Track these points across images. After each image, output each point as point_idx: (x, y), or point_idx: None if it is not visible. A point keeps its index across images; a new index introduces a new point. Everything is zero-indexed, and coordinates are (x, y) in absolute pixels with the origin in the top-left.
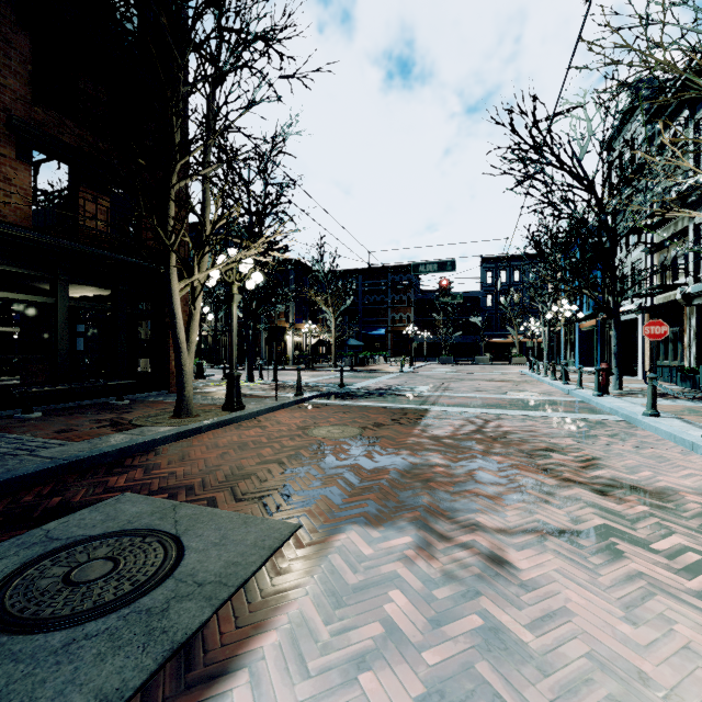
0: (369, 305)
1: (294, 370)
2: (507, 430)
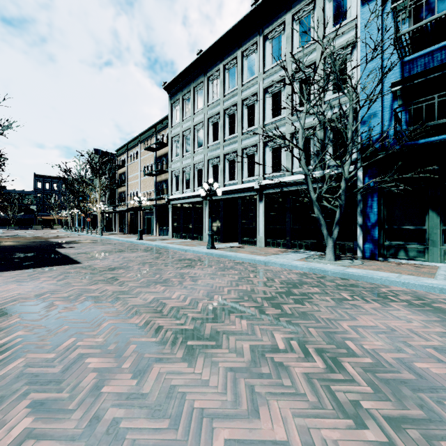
0: None
1: None
2: (62, 236)
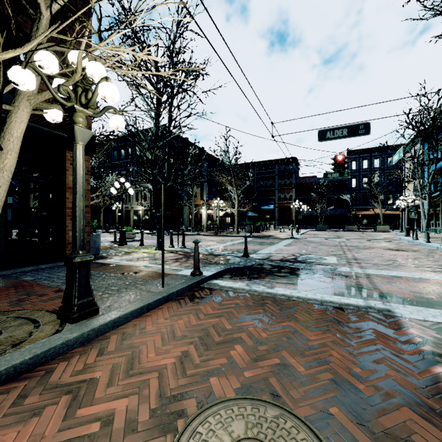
0: (261, 188)
1: (206, 235)
2: None
